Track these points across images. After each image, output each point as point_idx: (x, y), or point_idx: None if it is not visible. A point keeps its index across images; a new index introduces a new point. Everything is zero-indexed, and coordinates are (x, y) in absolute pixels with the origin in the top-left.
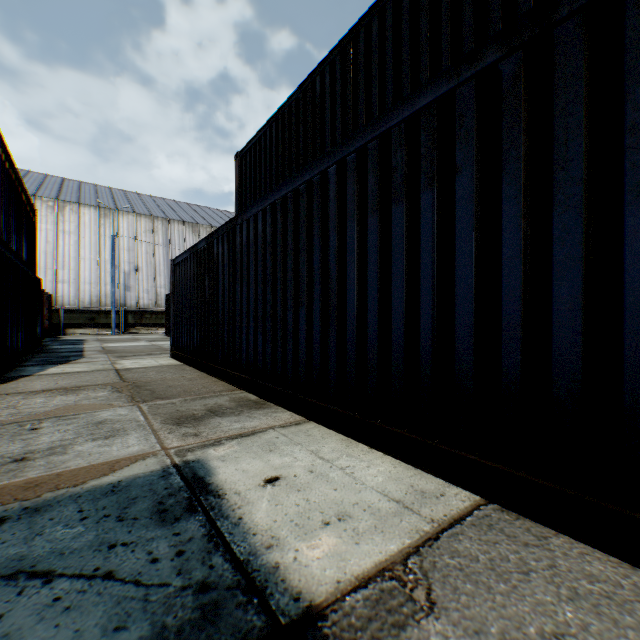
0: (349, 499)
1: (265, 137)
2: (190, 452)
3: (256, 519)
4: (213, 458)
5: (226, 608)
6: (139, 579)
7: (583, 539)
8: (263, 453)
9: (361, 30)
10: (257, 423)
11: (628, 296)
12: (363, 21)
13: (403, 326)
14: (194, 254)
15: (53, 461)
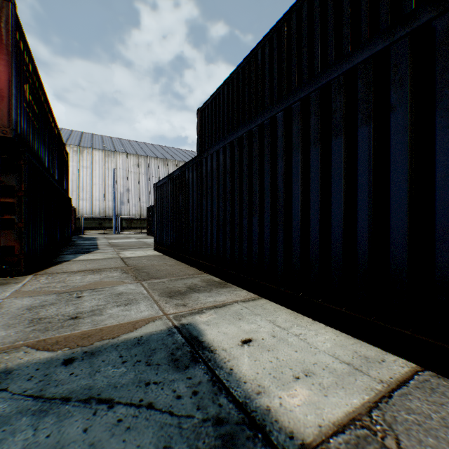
0: (309, 359)
1: (219, 96)
2: (183, 317)
3: (243, 370)
4: (200, 322)
5: (239, 439)
6: (171, 410)
7: None
8: (235, 320)
9: (293, 13)
10: (224, 298)
11: None
12: (295, 6)
13: (341, 229)
14: (171, 179)
15: (95, 320)
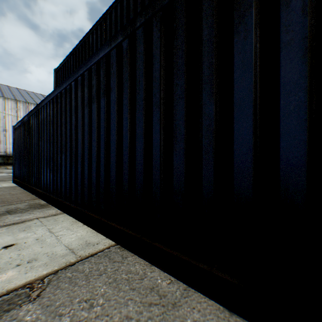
0: (45, 251)
1: (68, 62)
2: None
3: None
4: None
5: None
6: None
7: (141, 256)
8: (18, 232)
9: (108, 15)
10: (31, 216)
11: (154, 150)
12: (108, 11)
13: (95, 163)
14: (23, 123)
15: None
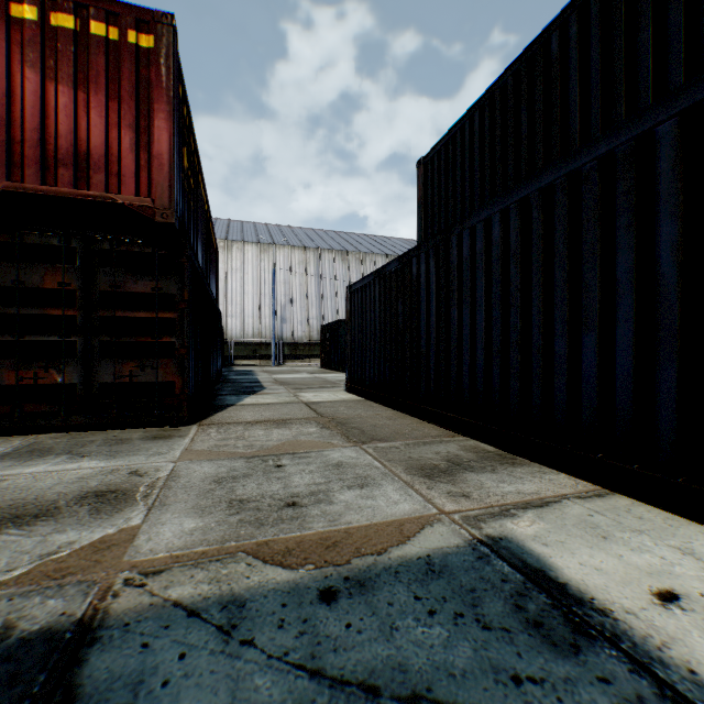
0: None
1: (462, 132)
2: (482, 522)
3: None
4: (525, 537)
5: None
6: None
7: None
8: (595, 540)
9: None
10: (533, 487)
11: None
12: None
13: None
14: (380, 278)
15: (326, 511)
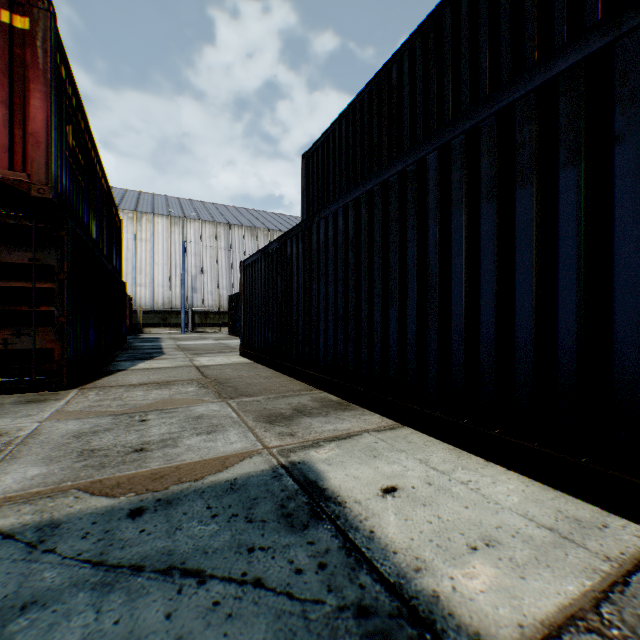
0: (488, 520)
1: (334, 135)
2: (292, 453)
3: (390, 534)
4: (318, 461)
5: None
6: (290, 591)
7: None
8: (368, 459)
9: (447, 8)
10: (349, 425)
11: None
12: None
13: (532, 325)
14: (265, 255)
15: (168, 453)
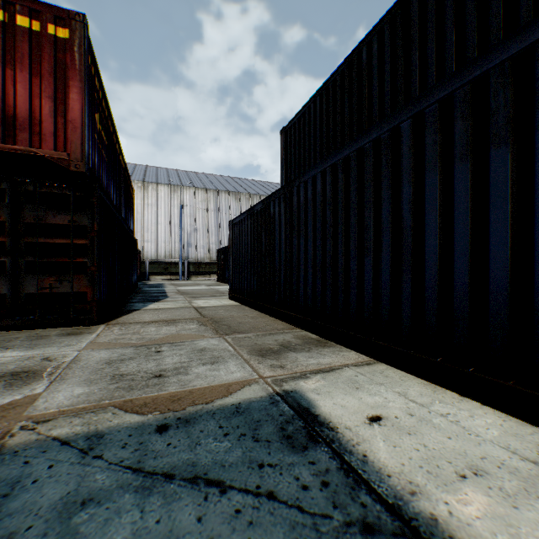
0: (471, 451)
1: (309, 111)
2: (284, 382)
3: (381, 459)
4: (307, 390)
5: None
6: (300, 505)
7: None
8: (351, 390)
9: None
10: (330, 360)
11: None
12: None
13: (507, 273)
14: (251, 215)
15: (181, 379)
